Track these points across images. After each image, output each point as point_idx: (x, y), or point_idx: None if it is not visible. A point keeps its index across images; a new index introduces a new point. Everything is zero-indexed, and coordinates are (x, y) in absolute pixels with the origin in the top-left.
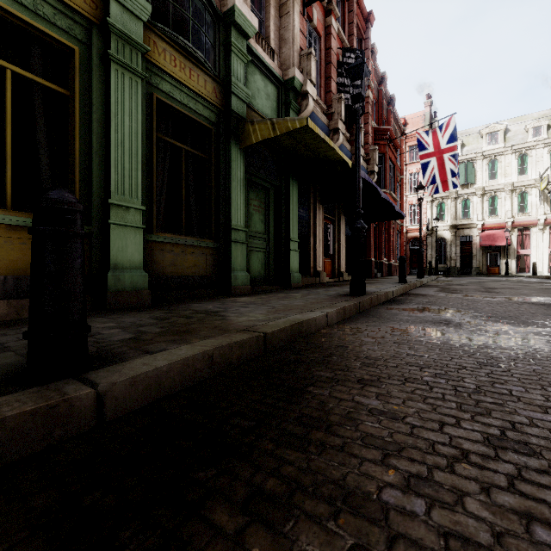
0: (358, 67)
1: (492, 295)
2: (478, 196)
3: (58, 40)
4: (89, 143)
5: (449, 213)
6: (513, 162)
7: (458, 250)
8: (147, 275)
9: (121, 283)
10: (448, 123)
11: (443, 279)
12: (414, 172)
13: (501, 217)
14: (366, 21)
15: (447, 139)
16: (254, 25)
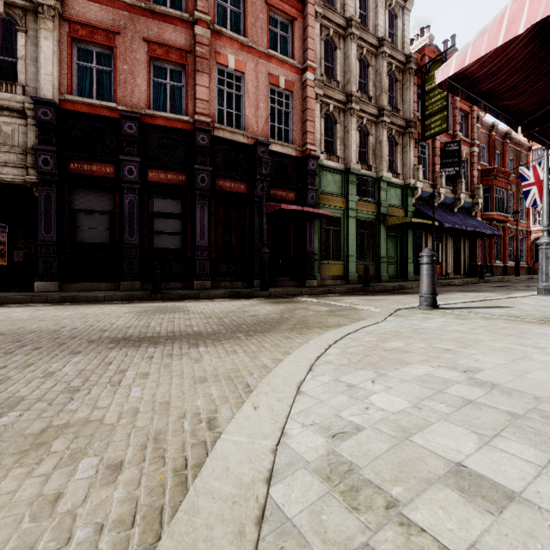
0: (433, 196)
1: (505, 284)
2: None
3: (338, 217)
4: (343, 240)
5: None
6: None
7: None
8: (357, 275)
9: (352, 277)
10: None
11: None
12: None
13: None
14: None
15: None
16: (390, 177)
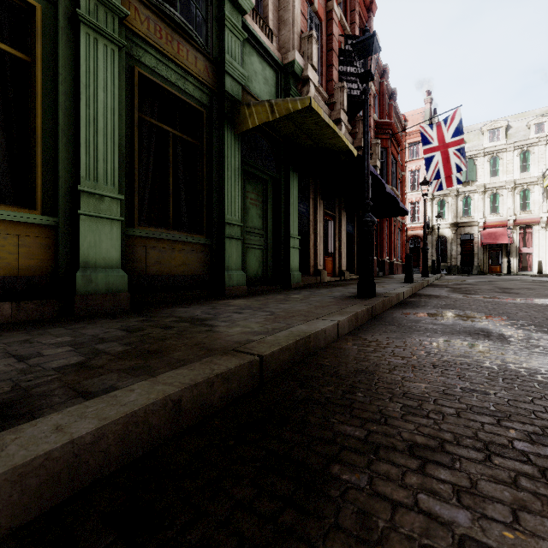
0: (367, 41)
1: (513, 297)
2: (479, 194)
3: None
4: (55, 119)
5: (450, 210)
6: (515, 159)
7: (459, 249)
8: (126, 274)
9: (93, 285)
10: (453, 116)
11: (448, 278)
12: (414, 170)
13: (503, 215)
14: (368, 10)
15: (452, 133)
16: None
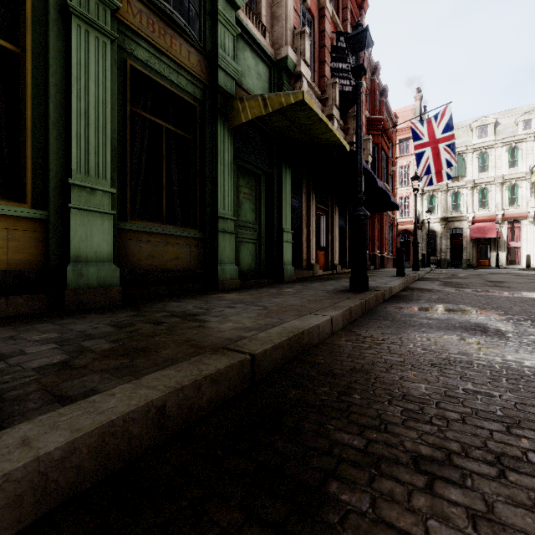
0: (360, 35)
1: (506, 291)
2: (468, 189)
3: None
4: (46, 112)
5: (440, 205)
6: (503, 155)
7: (448, 243)
8: (118, 268)
9: (84, 279)
10: (443, 112)
11: (438, 271)
12: (404, 165)
13: (491, 209)
14: (359, 8)
15: (442, 129)
16: None
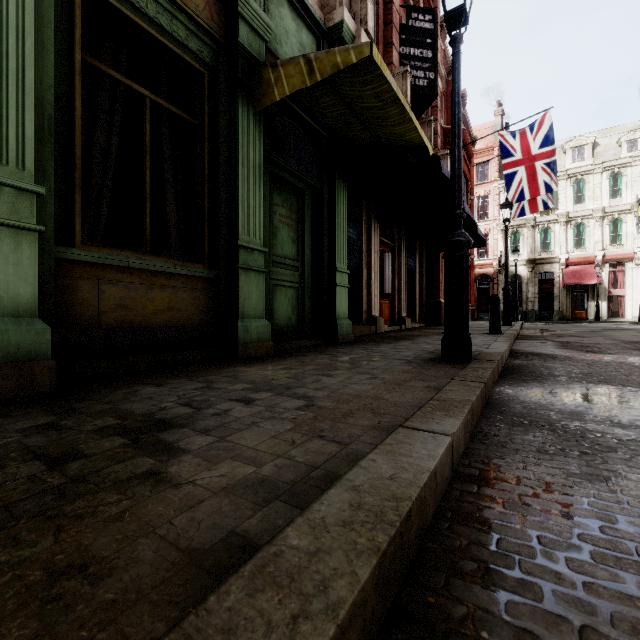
0: None
1: None
2: (561, 224)
3: None
4: None
5: (526, 244)
6: (604, 182)
7: (536, 290)
8: (48, 328)
9: None
10: (541, 121)
11: (534, 326)
12: (482, 195)
13: (589, 249)
14: None
15: (540, 143)
16: None
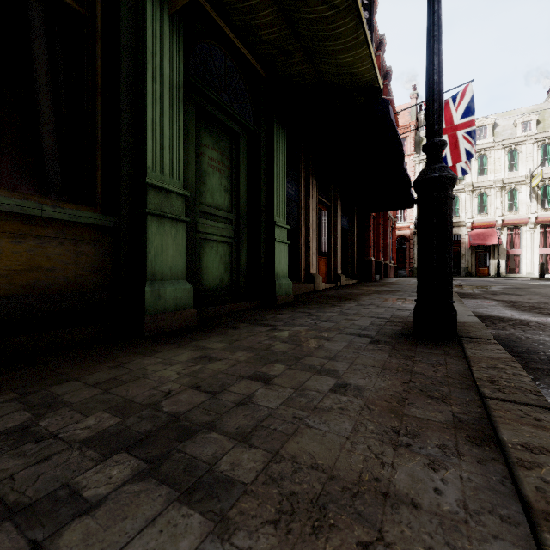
0: None
1: None
2: (467, 193)
3: None
4: None
5: None
6: (503, 157)
7: None
8: None
9: None
10: (463, 92)
11: (455, 282)
12: None
13: (490, 215)
14: None
15: (462, 113)
16: None
